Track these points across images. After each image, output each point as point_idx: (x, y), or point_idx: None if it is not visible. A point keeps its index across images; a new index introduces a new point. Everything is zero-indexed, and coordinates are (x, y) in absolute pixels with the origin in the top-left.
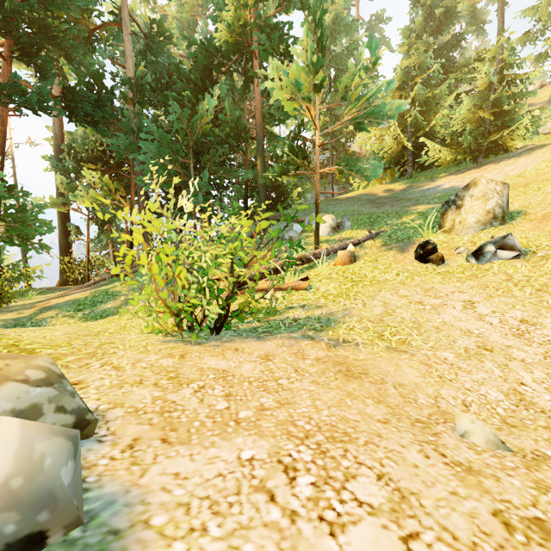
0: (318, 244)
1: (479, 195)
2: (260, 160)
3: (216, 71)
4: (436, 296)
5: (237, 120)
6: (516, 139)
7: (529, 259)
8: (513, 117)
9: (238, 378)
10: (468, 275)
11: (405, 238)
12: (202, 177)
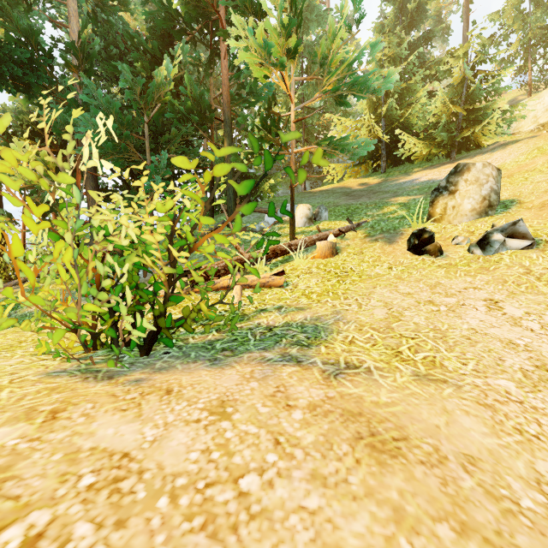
0: (293, 234)
1: (473, 179)
2: (227, 142)
3: (177, 40)
4: (448, 294)
5: (201, 96)
6: (489, 134)
7: (544, 249)
8: (486, 112)
9: (148, 481)
10: (477, 268)
11: (391, 229)
12: (159, 157)
